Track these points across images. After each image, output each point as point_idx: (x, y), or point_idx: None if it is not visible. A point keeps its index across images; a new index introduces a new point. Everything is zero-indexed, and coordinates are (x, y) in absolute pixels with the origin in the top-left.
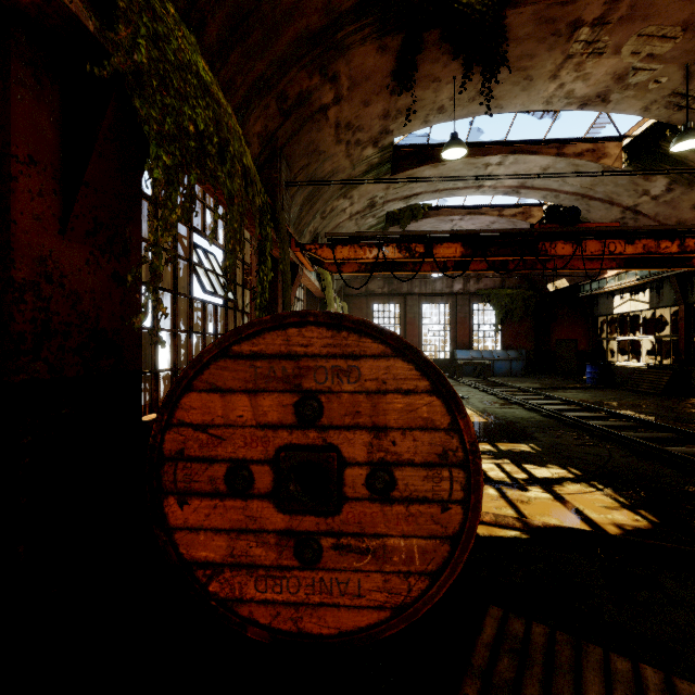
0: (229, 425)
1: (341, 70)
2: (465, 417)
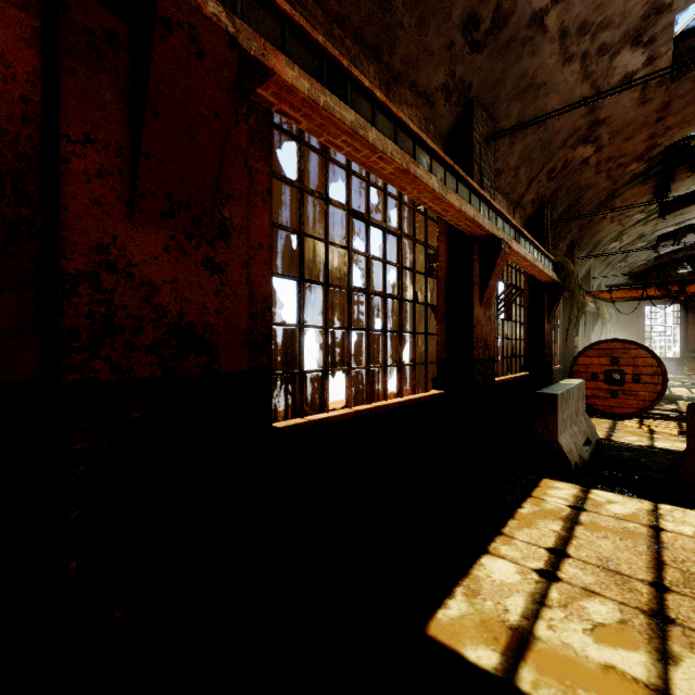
0: (591, 364)
1: (616, 201)
2: (662, 364)
